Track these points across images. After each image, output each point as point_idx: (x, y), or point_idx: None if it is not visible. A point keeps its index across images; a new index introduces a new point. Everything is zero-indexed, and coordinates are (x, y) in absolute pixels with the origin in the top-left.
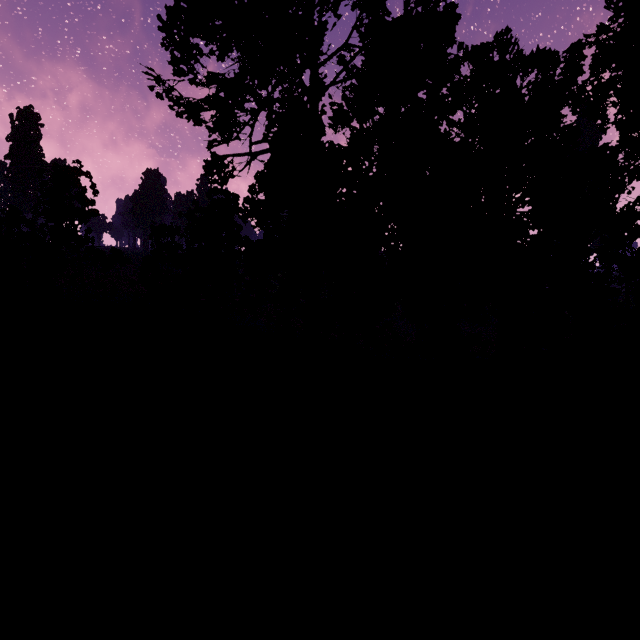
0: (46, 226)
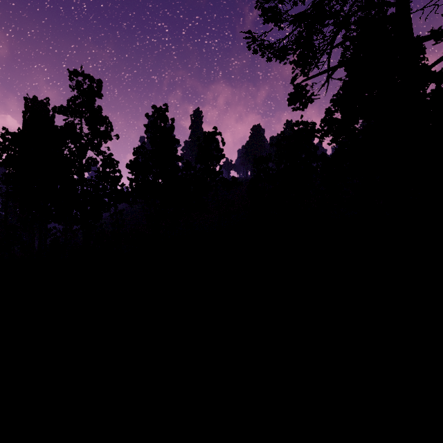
0: (201, 168)
